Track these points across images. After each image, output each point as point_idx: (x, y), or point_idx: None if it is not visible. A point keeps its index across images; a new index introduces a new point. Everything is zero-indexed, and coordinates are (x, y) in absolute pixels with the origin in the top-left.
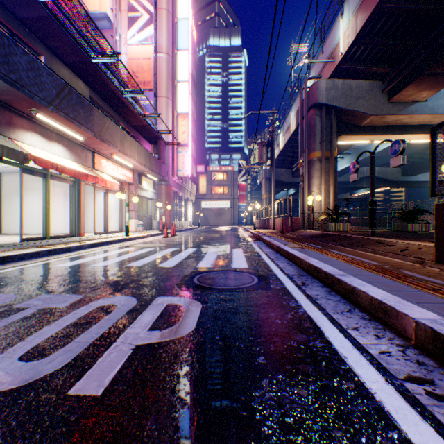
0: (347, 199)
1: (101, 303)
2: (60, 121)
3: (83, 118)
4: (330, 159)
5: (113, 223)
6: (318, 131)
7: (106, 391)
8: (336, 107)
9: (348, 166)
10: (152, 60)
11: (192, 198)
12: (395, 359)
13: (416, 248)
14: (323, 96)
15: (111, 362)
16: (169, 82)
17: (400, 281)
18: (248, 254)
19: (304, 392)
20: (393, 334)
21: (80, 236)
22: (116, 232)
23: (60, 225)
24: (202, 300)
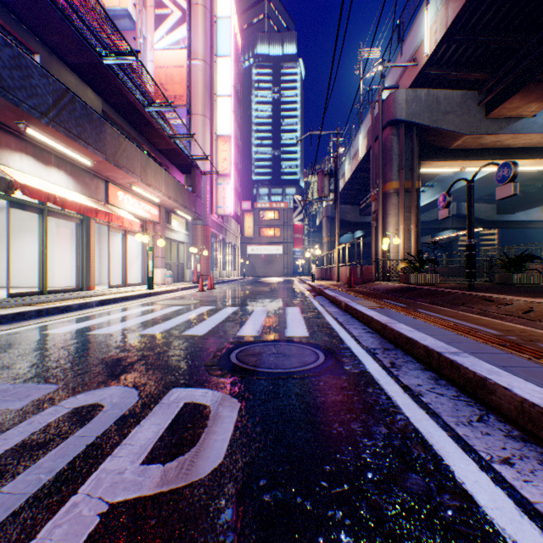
0: (435, 242)
1: (81, 401)
2: (58, 138)
3: (91, 136)
4: (411, 191)
5: (134, 273)
6: (396, 155)
7: None
8: (418, 124)
9: (431, 201)
10: (185, 69)
11: (235, 241)
12: None
13: None
14: (402, 110)
15: None
16: (206, 96)
17: None
18: (307, 315)
19: None
20: None
21: (89, 290)
22: (137, 284)
23: (65, 276)
24: (240, 396)
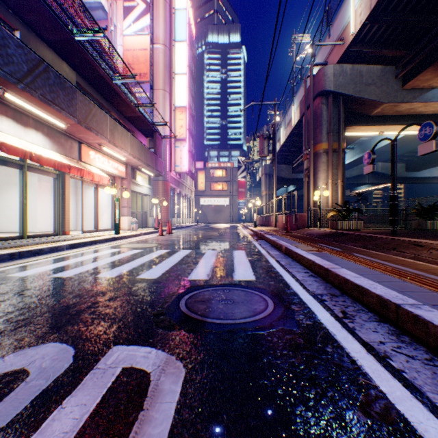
0: (360, 194)
1: (5, 366)
2: (34, 103)
3: (63, 102)
4: (338, 151)
5: (105, 220)
6: (325, 121)
7: None
8: (344, 94)
9: (351, 161)
10: (149, 51)
11: (190, 194)
12: None
13: None
14: (331, 82)
15: None
16: (166, 74)
17: None
18: (252, 258)
19: None
20: None
21: (64, 234)
22: (107, 229)
23: (46, 223)
24: (186, 358)
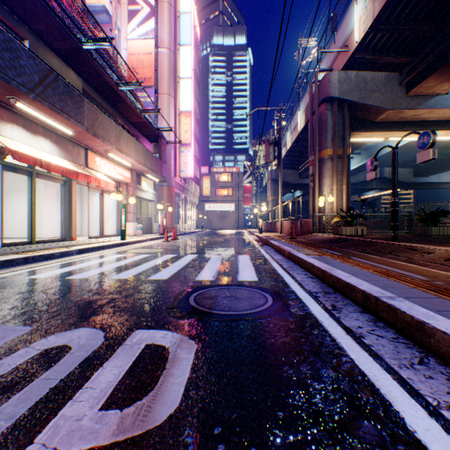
0: (363, 200)
1: (50, 343)
2: (44, 111)
3: (72, 110)
4: (343, 157)
5: (110, 226)
6: (330, 127)
7: None
8: (349, 101)
9: (358, 166)
10: (153, 55)
11: (195, 200)
12: None
13: None
14: (335, 89)
15: None
16: (171, 78)
17: None
18: (256, 262)
19: None
20: None
21: (71, 240)
22: (113, 235)
23: (52, 229)
24: (197, 337)
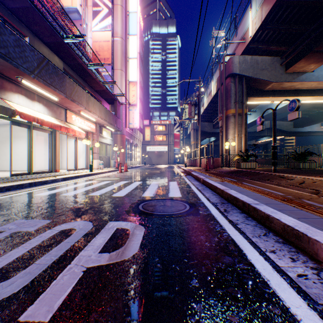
0: (255, 144)
1: (63, 227)
2: (39, 85)
3: (57, 84)
4: (242, 114)
5: (81, 162)
6: (233, 94)
7: (54, 317)
8: (246, 76)
9: (254, 120)
10: (110, 42)
11: (140, 143)
12: (312, 282)
13: (311, 182)
14: (237, 68)
15: (63, 285)
16: (123, 58)
17: (305, 209)
18: (181, 186)
19: (236, 319)
20: (306, 257)
21: (55, 172)
22: (83, 169)
23: (41, 164)
24: (145, 225)
